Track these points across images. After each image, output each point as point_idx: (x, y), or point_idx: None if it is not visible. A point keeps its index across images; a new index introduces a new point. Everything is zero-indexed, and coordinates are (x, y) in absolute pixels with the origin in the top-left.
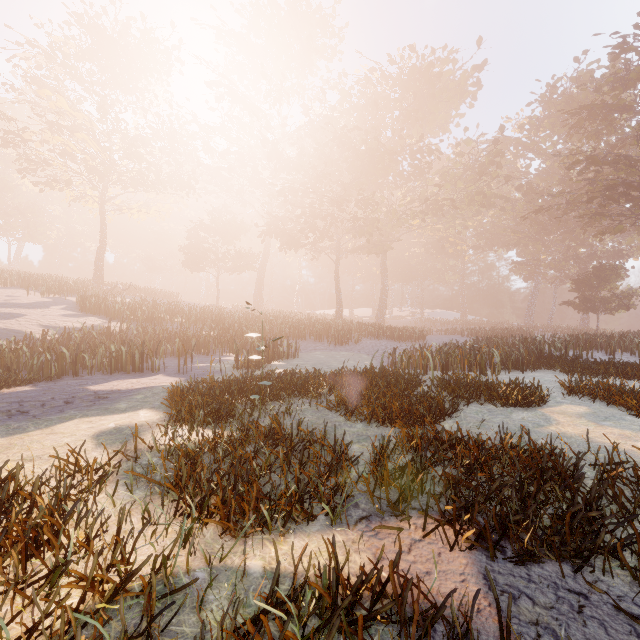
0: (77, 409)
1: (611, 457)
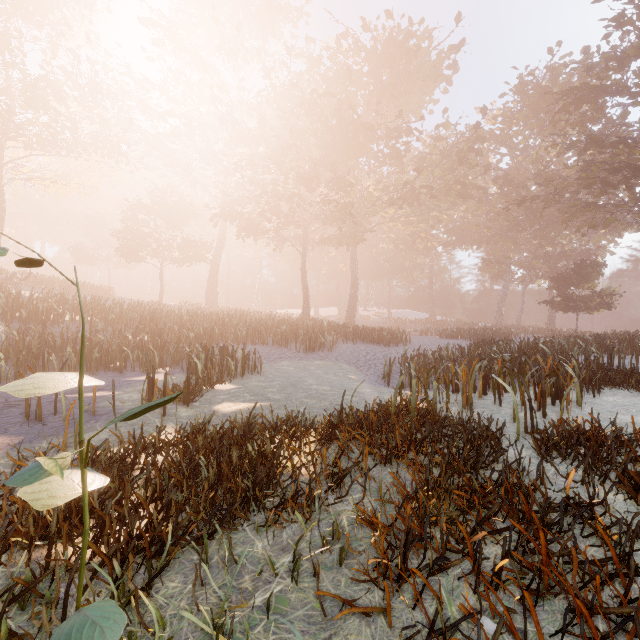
0: None
1: None
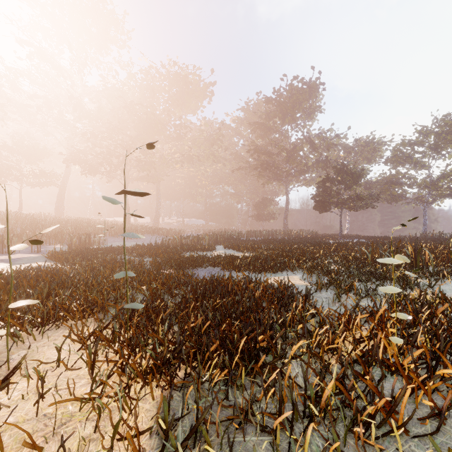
0: None
1: (214, 255)
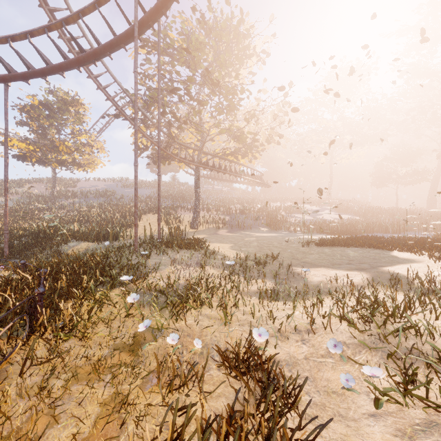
0: None
1: None
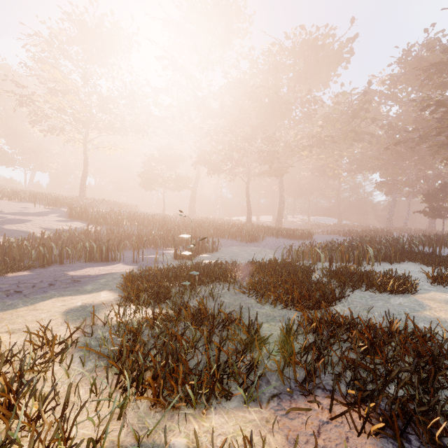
0: (56, 290)
1: None
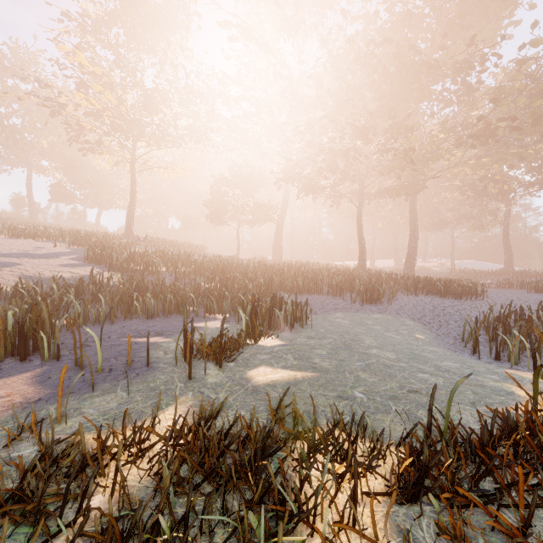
0: None
1: None
